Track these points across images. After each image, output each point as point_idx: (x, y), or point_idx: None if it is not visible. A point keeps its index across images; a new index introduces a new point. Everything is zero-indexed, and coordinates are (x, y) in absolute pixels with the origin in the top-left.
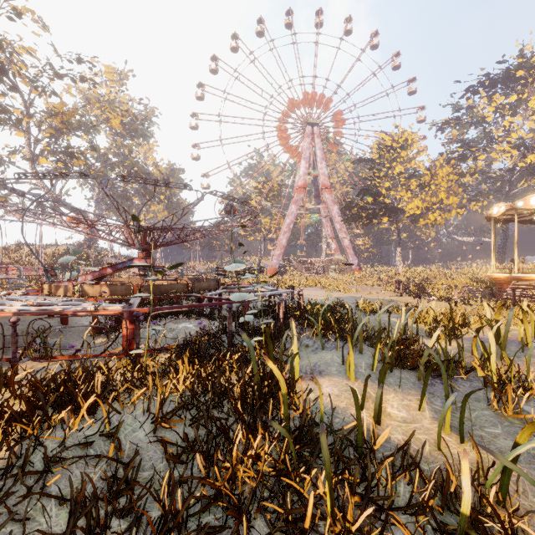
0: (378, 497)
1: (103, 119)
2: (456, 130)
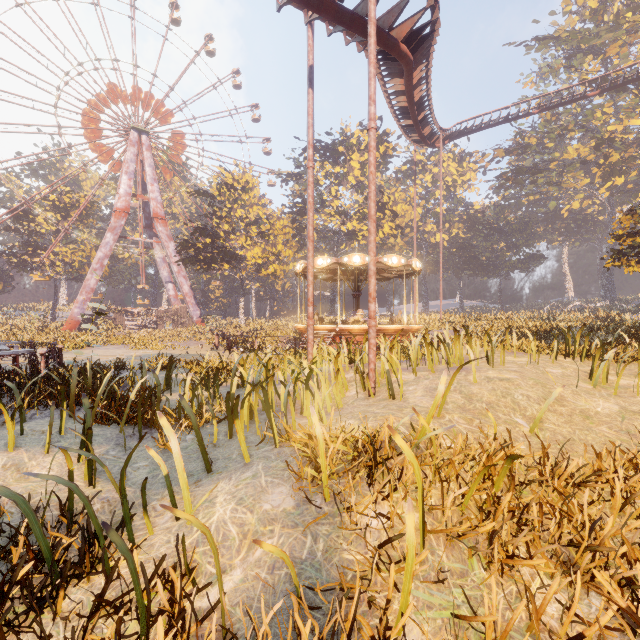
0: None
1: None
2: (298, 185)
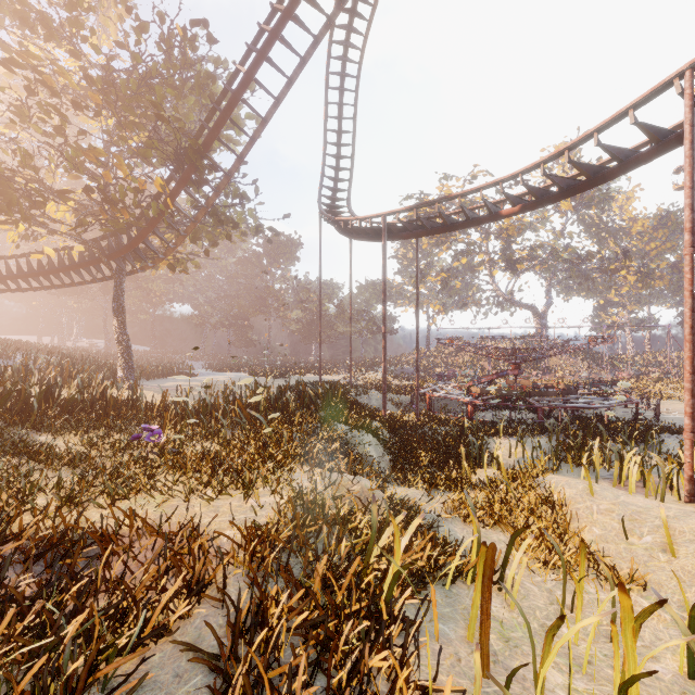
0: (460, 443)
1: None
2: None
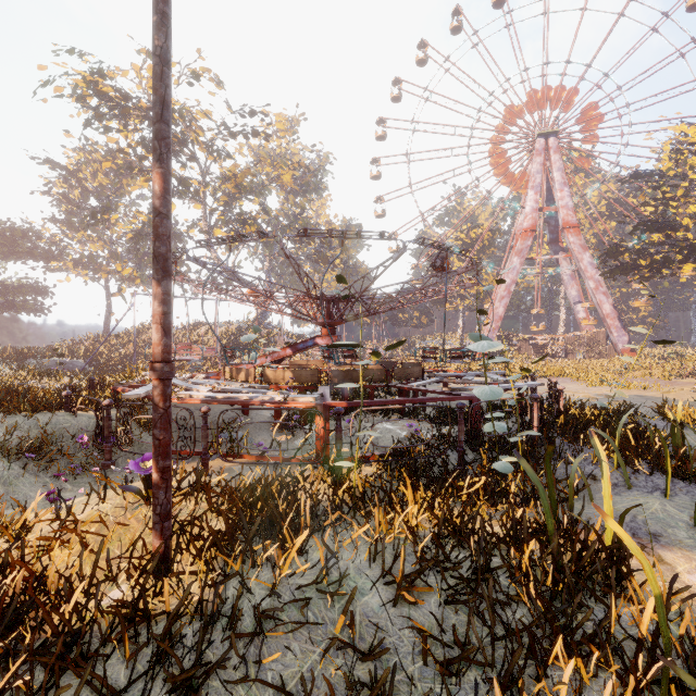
0: None
1: (273, 178)
2: None
